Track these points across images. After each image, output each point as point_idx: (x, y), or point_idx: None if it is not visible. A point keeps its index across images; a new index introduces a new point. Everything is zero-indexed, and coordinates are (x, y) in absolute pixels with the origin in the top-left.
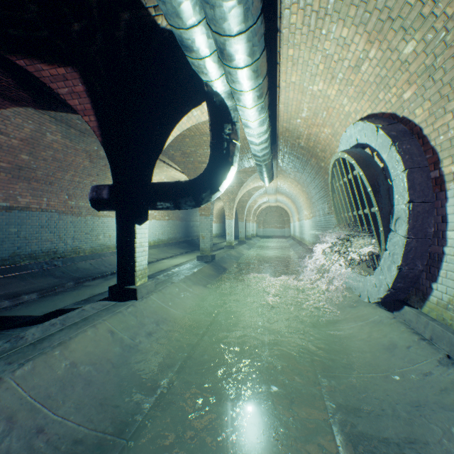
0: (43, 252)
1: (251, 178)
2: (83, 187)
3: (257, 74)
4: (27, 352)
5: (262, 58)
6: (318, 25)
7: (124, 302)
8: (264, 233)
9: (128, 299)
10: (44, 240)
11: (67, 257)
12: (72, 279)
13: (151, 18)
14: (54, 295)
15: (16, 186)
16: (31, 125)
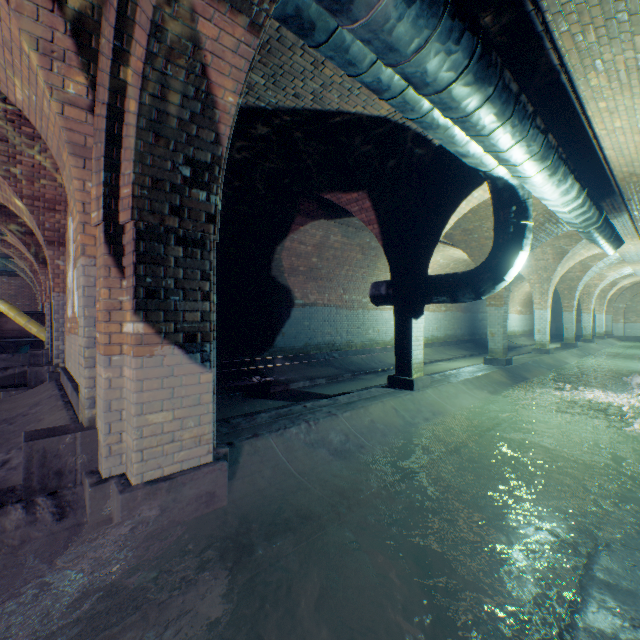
0: (325, 344)
1: (580, 243)
2: (355, 280)
3: (540, 162)
4: (344, 407)
5: (545, 147)
6: (632, 78)
7: (402, 391)
8: (626, 331)
9: (404, 389)
10: (325, 333)
11: (342, 350)
12: (348, 371)
13: (428, 142)
14: (337, 382)
15: (308, 285)
16: (320, 232)
